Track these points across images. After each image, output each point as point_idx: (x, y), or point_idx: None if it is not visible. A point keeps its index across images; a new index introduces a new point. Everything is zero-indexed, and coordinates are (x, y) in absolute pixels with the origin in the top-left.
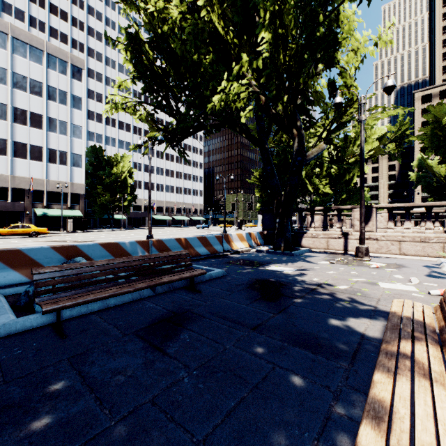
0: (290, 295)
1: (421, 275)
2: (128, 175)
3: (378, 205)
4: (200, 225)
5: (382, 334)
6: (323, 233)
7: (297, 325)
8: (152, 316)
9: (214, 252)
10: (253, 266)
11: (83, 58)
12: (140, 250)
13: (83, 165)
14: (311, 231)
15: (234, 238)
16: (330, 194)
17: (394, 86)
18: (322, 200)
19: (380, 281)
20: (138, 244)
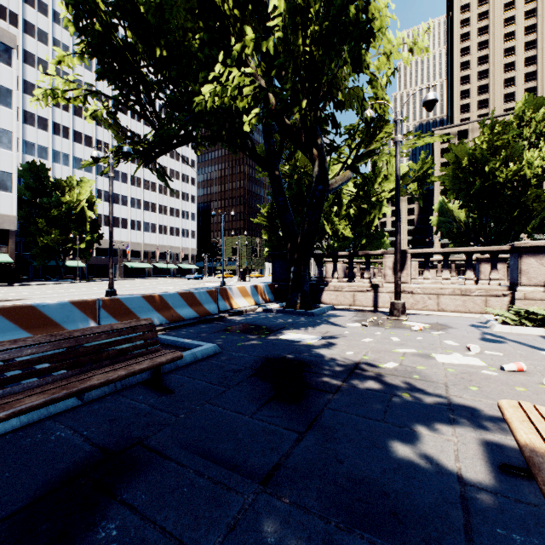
0: (321, 385)
1: (476, 339)
2: (88, 206)
3: (413, 251)
4: (191, 275)
5: (486, 464)
6: (349, 285)
7: (343, 458)
8: (51, 469)
9: (205, 314)
10: (260, 334)
11: (17, 34)
12: (78, 316)
13: (15, 188)
14: (333, 282)
15: (234, 293)
16: (349, 239)
17: (435, 101)
18: (340, 245)
19: (433, 352)
20: (74, 307)
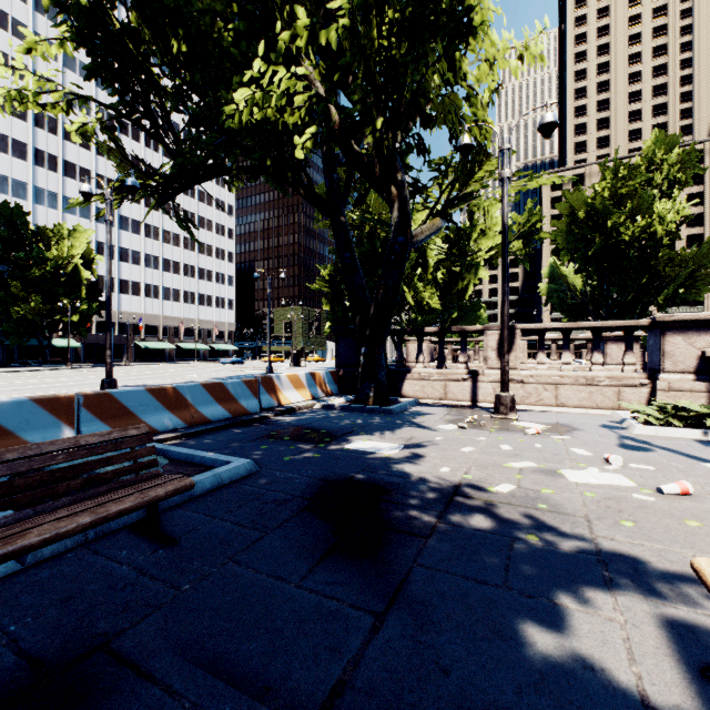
0: (406, 525)
1: (613, 446)
2: (84, 264)
3: (523, 326)
4: (228, 359)
5: (679, 667)
6: (438, 373)
7: (449, 664)
8: None
9: (240, 413)
10: (318, 443)
11: None
12: (45, 420)
13: None
14: (418, 368)
15: (283, 384)
16: (437, 311)
17: (555, 124)
18: (425, 320)
19: (560, 466)
20: (38, 407)
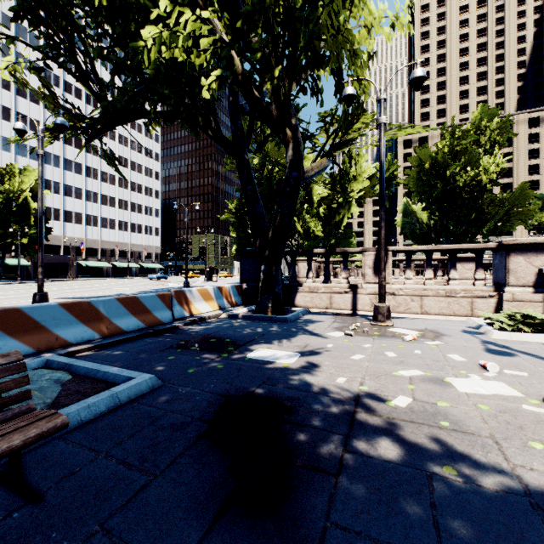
0: (312, 456)
1: (481, 351)
2: (32, 197)
3: (394, 248)
4: (154, 275)
5: None
6: (325, 286)
7: None
8: None
9: (154, 324)
10: (222, 352)
11: None
12: None
13: None
14: (308, 282)
15: (193, 297)
16: (319, 238)
17: (424, 78)
18: (310, 244)
19: (444, 374)
20: None
